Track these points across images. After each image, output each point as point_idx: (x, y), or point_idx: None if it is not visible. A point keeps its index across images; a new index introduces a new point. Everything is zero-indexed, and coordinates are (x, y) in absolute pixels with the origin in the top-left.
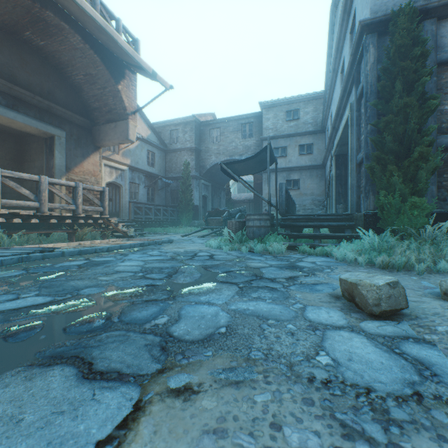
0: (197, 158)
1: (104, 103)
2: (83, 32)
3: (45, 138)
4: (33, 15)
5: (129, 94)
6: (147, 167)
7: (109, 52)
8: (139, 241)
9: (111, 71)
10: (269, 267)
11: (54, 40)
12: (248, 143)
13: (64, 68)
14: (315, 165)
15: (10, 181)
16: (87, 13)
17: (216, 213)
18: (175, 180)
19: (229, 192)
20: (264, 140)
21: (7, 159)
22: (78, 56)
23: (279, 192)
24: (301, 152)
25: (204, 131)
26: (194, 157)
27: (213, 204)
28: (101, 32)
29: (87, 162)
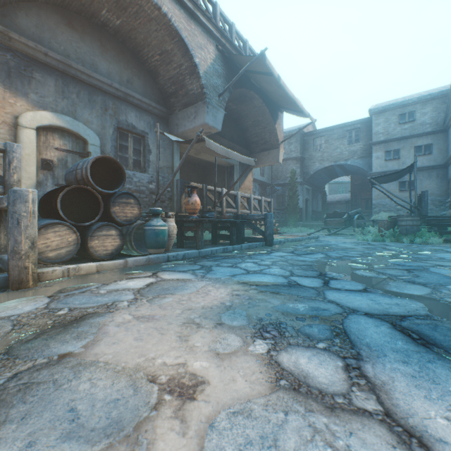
0: (301, 166)
1: (261, 138)
2: (262, 96)
3: (226, 167)
4: (241, 95)
5: (279, 129)
6: (260, 177)
7: (271, 103)
8: (293, 237)
9: (272, 116)
10: (447, 249)
11: (243, 104)
12: (354, 148)
13: (240, 119)
14: (434, 165)
15: (241, 199)
16: (288, 94)
17: (334, 215)
18: (280, 186)
19: (324, 194)
20: (374, 144)
21: (198, 182)
22: (253, 111)
23: (421, 198)
24: (417, 153)
25: (307, 140)
26: (299, 165)
27: (312, 206)
28: (282, 97)
29: (246, 180)
